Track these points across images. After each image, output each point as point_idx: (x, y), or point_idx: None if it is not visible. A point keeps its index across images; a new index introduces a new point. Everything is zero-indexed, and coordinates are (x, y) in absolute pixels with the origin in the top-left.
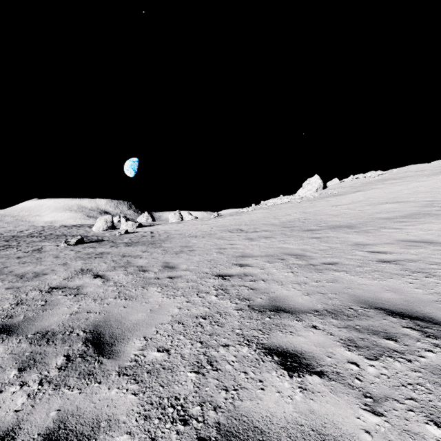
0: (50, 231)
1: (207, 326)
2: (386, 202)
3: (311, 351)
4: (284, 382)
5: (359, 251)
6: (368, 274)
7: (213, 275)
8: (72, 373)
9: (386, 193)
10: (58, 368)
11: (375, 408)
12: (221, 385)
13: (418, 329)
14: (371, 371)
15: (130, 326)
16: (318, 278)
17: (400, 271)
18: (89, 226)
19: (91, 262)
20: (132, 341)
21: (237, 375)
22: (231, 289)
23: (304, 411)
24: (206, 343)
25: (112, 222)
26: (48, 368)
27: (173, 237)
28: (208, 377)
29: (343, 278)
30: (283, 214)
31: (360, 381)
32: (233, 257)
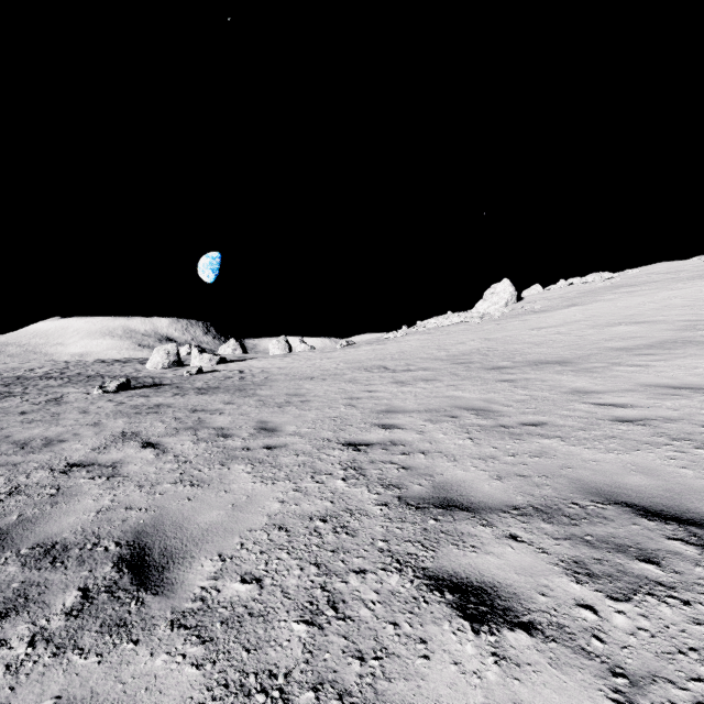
0: (78, 370)
1: (329, 534)
2: (620, 323)
3: (510, 582)
4: (464, 643)
5: (580, 402)
6: (598, 443)
7: (340, 443)
8: (90, 622)
9: (620, 308)
10: (65, 613)
11: (635, 699)
12: (352, 649)
13: (695, 543)
14: (619, 622)
15: (197, 534)
16: (514, 450)
17: (652, 437)
18: (141, 361)
19: (140, 421)
20: (199, 562)
21: (380, 628)
22: (369, 467)
23: (503, 703)
24: (326, 567)
25: (178, 355)
26: (48, 614)
27: (276, 379)
28: (329, 632)
29: (557, 450)
30: (453, 342)
31: (601, 642)
32: (372, 413)
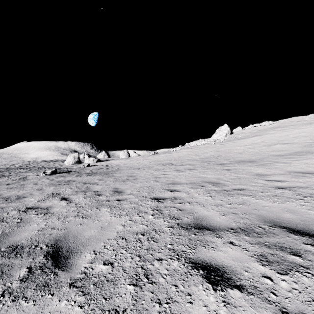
0: (34, 165)
1: (145, 241)
2: (277, 144)
3: (230, 265)
4: (209, 295)
5: (260, 179)
6: (269, 198)
7: (151, 198)
8: (31, 284)
9: (277, 137)
10: (20, 279)
11: None
12: (155, 298)
13: None
14: (283, 285)
15: (83, 241)
16: (230, 201)
17: (294, 195)
18: (62, 161)
19: (60, 188)
20: (84, 254)
21: (169, 288)
22: (164, 209)
23: None
24: (143, 257)
25: (79, 158)
26: (12, 280)
27: (122, 169)
28: (144, 290)
29: (250, 201)
30: (202, 152)
31: (275, 295)
32: (165, 184)
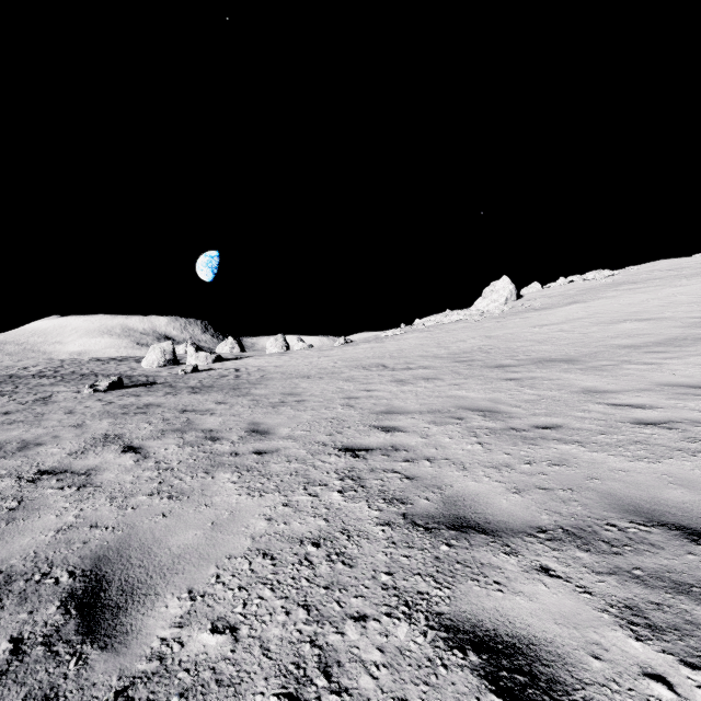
0: (72, 368)
1: (322, 564)
2: (625, 320)
3: (549, 637)
4: None
5: (594, 403)
6: (623, 449)
7: (337, 448)
8: (12, 692)
9: (623, 305)
10: None
11: None
12: None
13: None
14: None
15: (166, 561)
16: (530, 456)
17: (683, 442)
18: (138, 359)
19: (126, 422)
20: (163, 601)
21: None
22: (368, 477)
23: None
24: (317, 610)
25: (174, 354)
26: None
27: (272, 378)
28: None
29: (578, 457)
30: (453, 340)
31: None
32: (371, 413)
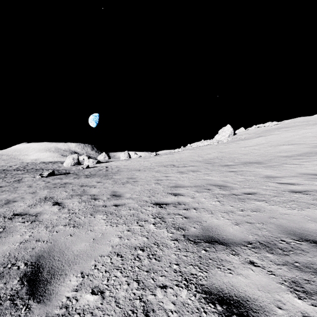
0: (32, 166)
1: (145, 259)
2: (283, 144)
3: (256, 297)
4: None
5: (271, 182)
6: (286, 204)
7: (152, 203)
8: None
9: (282, 137)
10: None
11: None
12: None
13: None
14: None
15: (71, 258)
16: (242, 207)
17: (313, 201)
18: (62, 162)
19: (55, 191)
20: (68, 278)
21: None
22: (167, 217)
23: None
24: (143, 283)
25: (78, 160)
26: None
27: (122, 170)
28: None
29: (265, 207)
30: (205, 153)
31: None
32: (168, 187)
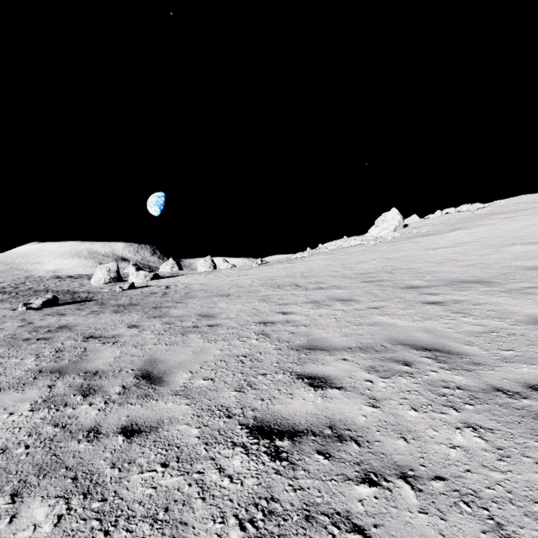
0: (32, 285)
1: None
2: (515, 244)
3: None
4: None
5: None
6: None
7: (246, 425)
8: None
9: (505, 230)
10: None
11: None
12: None
13: None
14: None
15: None
16: None
17: None
18: (90, 277)
19: (14, 355)
20: None
21: None
22: None
23: None
24: None
25: (118, 272)
26: None
27: (194, 295)
28: None
29: None
30: (356, 261)
31: None
32: (291, 349)
